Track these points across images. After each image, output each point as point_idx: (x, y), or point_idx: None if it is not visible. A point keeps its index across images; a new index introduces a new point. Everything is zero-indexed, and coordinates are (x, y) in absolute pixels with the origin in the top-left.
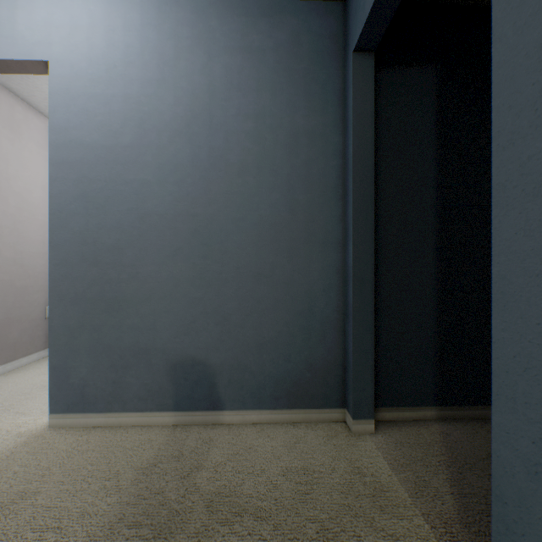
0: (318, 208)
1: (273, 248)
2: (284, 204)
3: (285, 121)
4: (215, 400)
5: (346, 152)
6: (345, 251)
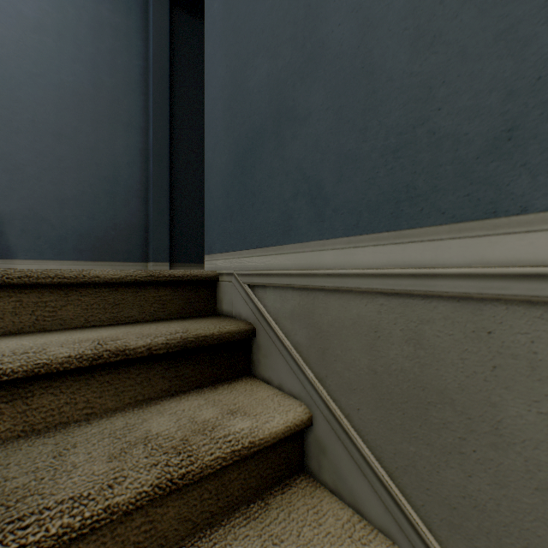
0: (123, 94)
1: (77, 115)
2: (88, 79)
3: (90, 6)
4: (4, 249)
5: (148, 57)
6: (148, 137)
